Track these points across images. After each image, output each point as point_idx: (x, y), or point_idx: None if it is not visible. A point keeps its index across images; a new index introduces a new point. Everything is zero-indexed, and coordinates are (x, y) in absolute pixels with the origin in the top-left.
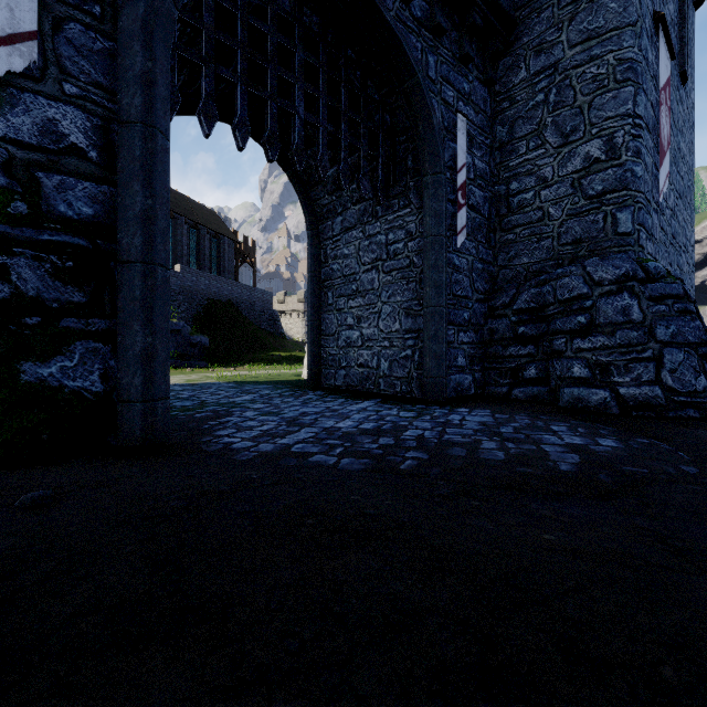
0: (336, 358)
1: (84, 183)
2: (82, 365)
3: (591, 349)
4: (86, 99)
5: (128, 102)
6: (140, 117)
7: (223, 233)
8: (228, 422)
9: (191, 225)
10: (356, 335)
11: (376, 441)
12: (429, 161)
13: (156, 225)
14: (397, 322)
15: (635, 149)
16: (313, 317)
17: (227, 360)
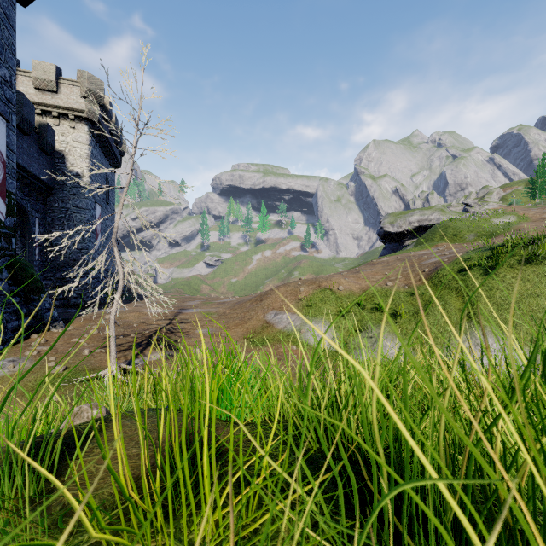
0: None
1: None
2: None
3: (78, 290)
4: None
5: None
6: None
7: None
8: None
9: None
10: None
11: None
12: (29, 237)
13: None
14: None
15: (90, 240)
16: None
17: None
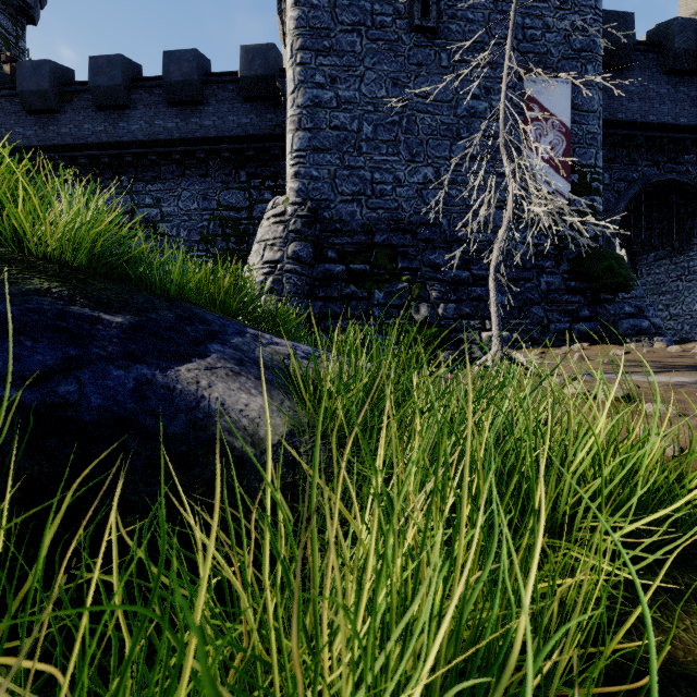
0: None
1: None
2: None
3: None
4: None
5: None
6: None
7: None
8: None
9: None
10: (665, 314)
11: None
12: None
13: None
14: (695, 306)
15: None
16: None
17: None
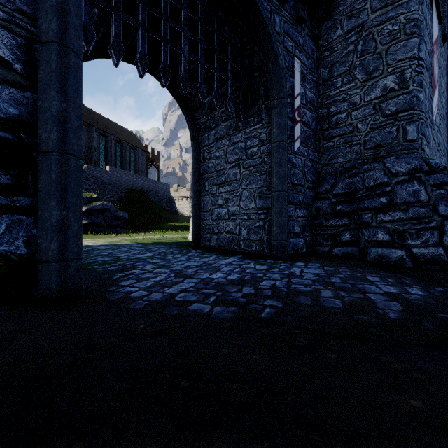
0: (211, 227)
1: (10, 89)
2: (8, 233)
3: (391, 221)
4: (12, 23)
5: (46, 26)
6: (56, 38)
7: (138, 146)
8: (131, 274)
9: (117, 141)
10: (224, 211)
11: (240, 290)
12: (275, 89)
13: (69, 124)
14: (253, 202)
15: (419, 82)
16: (195, 199)
17: (140, 228)
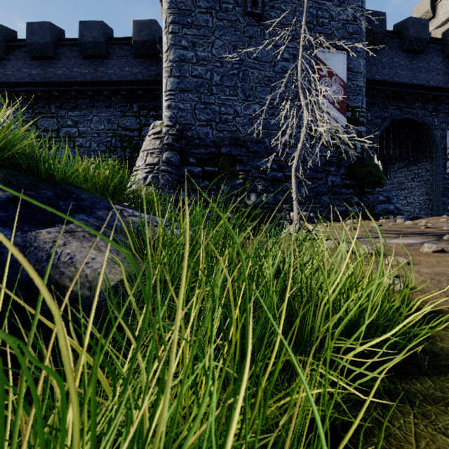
0: None
1: None
2: None
3: None
4: None
5: None
6: None
7: None
8: None
9: None
10: (404, 202)
11: None
12: (434, 150)
13: None
14: (422, 197)
15: None
16: None
17: None
